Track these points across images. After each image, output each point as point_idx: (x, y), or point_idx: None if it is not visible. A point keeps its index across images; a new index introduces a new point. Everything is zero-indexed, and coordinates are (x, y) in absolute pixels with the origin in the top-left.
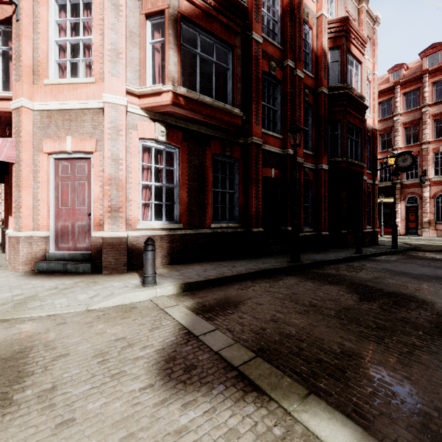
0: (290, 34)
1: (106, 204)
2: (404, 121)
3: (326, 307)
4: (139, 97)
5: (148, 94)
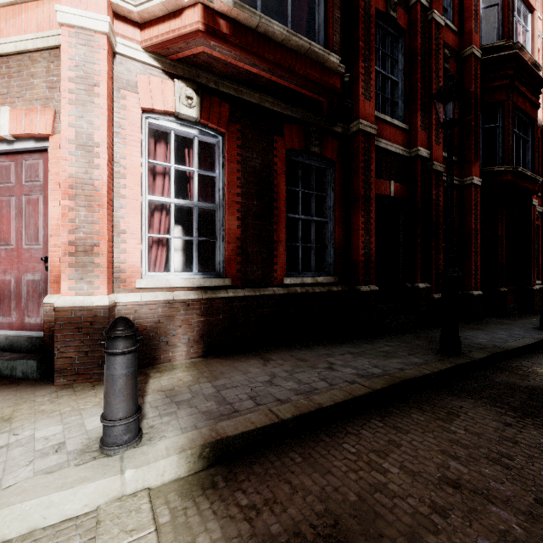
0: None
1: (65, 237)
2: None
3: None
4: (141, 28)
5: (158, 17)
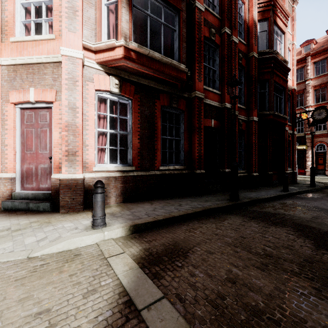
0: (227, 6)
1: (64, 148)
2: (314, 84)
3: (284, 259)
4: (95, 53)
5: (103, 49)
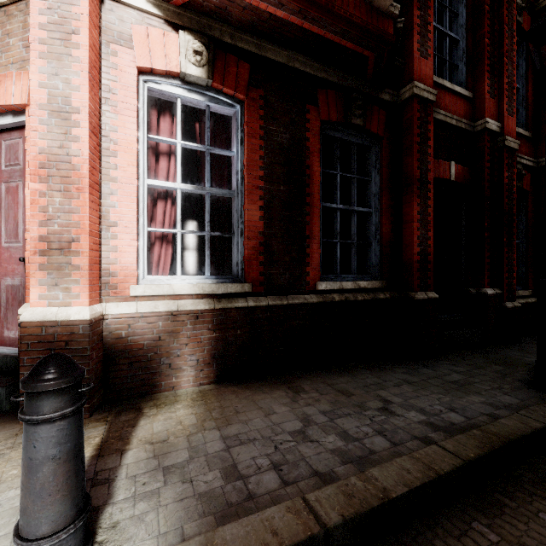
0: None
1: (35, 230)
2: None
3: None
4: None
5: None
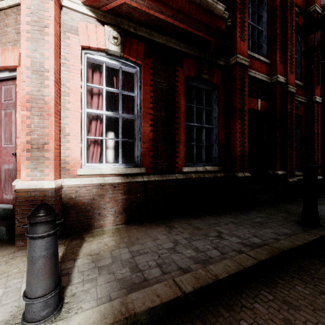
0: None
1: (23, 138)
2: None
3: None
4: None
5: None
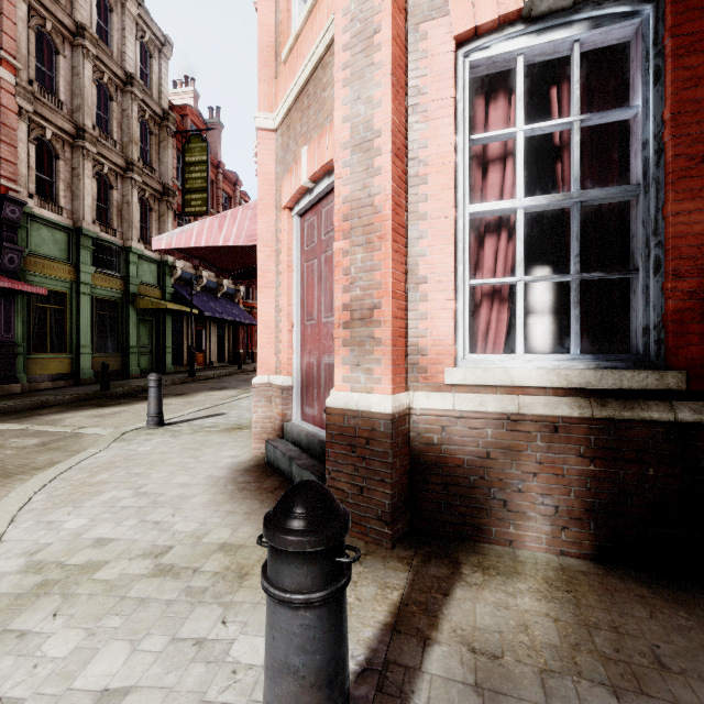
0: None
1: (339, 298)
2: None
3: None
4: None
5: None
